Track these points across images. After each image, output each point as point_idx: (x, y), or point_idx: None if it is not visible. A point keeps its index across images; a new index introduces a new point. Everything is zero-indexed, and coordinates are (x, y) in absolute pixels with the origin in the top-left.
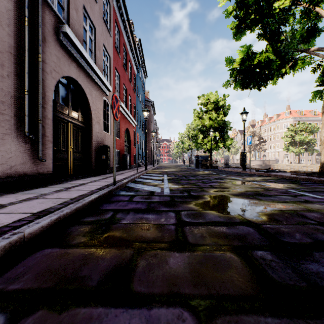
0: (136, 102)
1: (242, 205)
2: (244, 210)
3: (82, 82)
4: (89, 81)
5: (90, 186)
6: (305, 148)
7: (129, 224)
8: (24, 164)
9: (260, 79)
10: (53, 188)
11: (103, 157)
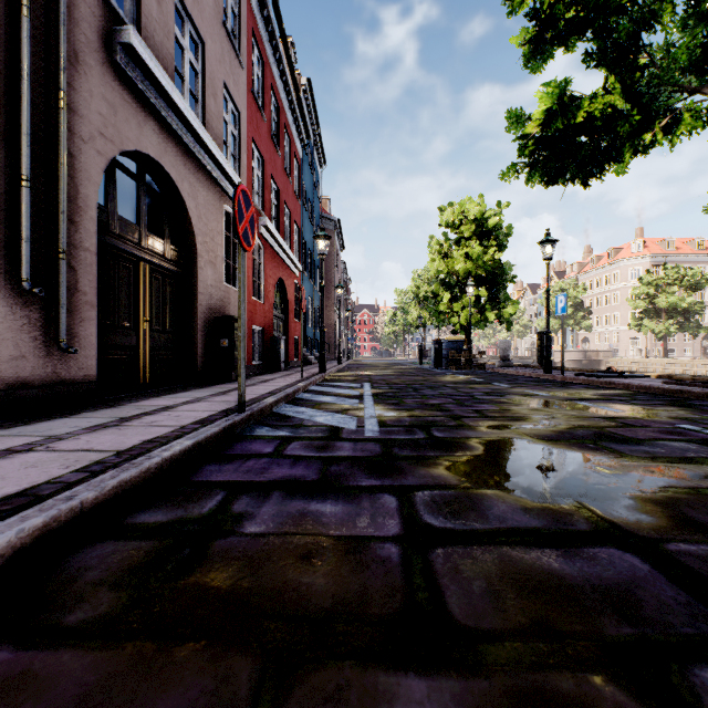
0: (302, 219)
1: (577, 470)
2: (588, 487)
3: (172, 167)
4: (191, 167)
5: (183, 414)
6: (679, 322)
7: (264, 536)
8: (21, 360)
9: (591, 160)
10: (89, 420)
11: (222, 343)
